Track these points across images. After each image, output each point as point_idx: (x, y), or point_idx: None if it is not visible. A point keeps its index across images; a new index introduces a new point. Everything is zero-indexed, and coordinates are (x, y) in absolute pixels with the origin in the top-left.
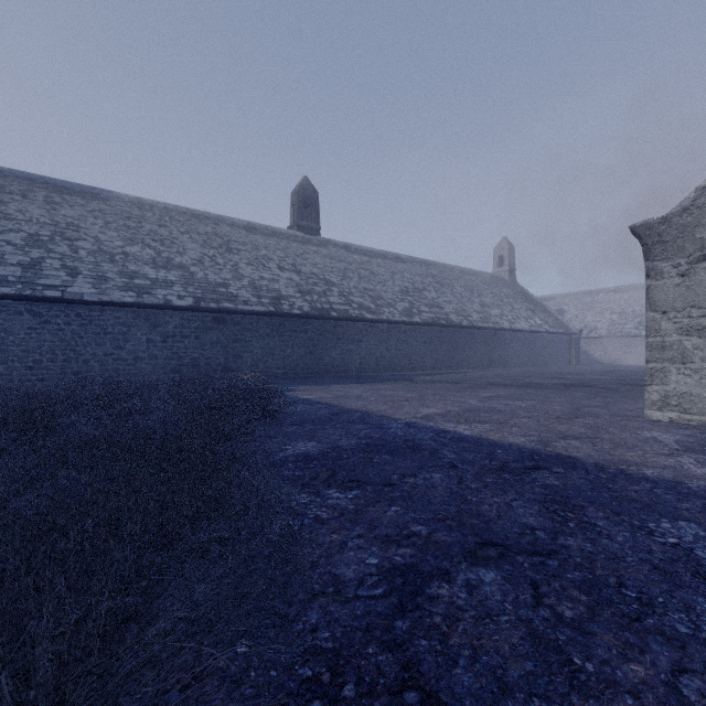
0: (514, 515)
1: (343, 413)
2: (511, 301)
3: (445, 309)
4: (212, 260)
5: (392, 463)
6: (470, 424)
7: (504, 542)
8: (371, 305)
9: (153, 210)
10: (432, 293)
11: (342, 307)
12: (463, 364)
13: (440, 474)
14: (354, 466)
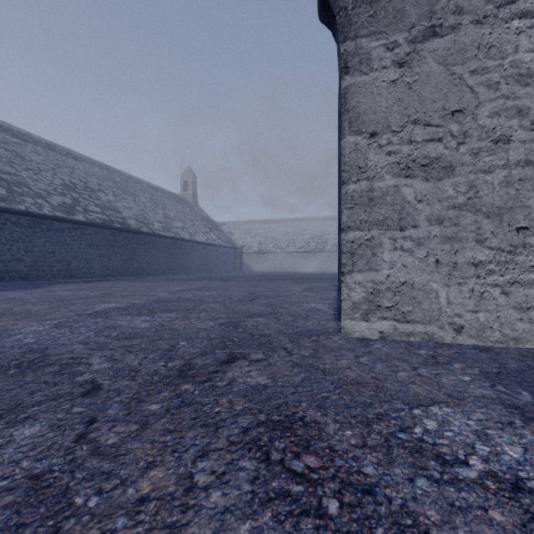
0: None
1: None
2: (193, 218)
3: (122, 213)
4: None
5: None
6: None
7: None
8: None
9: None
10: (110, 197)
11: None
12: (143, 271)
13: None
14: None
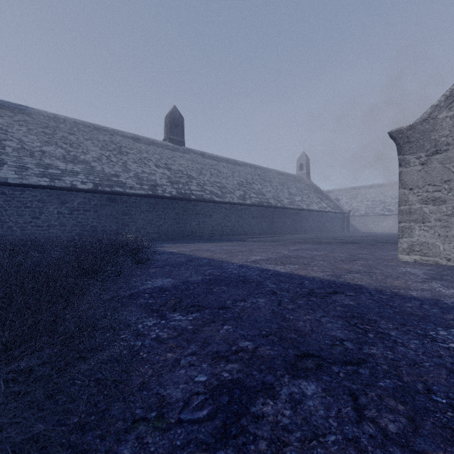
0: (324, 329)
1: (195, 259)
2: (307, 192)
3: (266, 196)
4: (108, 159)
5: (227, 292)
6: (284, 265)
7: (319, 353)
8: (218, 192)
9: (65, 123)
10: (258, 186)
11: (199, 192)
12: (278, 231)
13: (264, 299)
14: (198, 294)
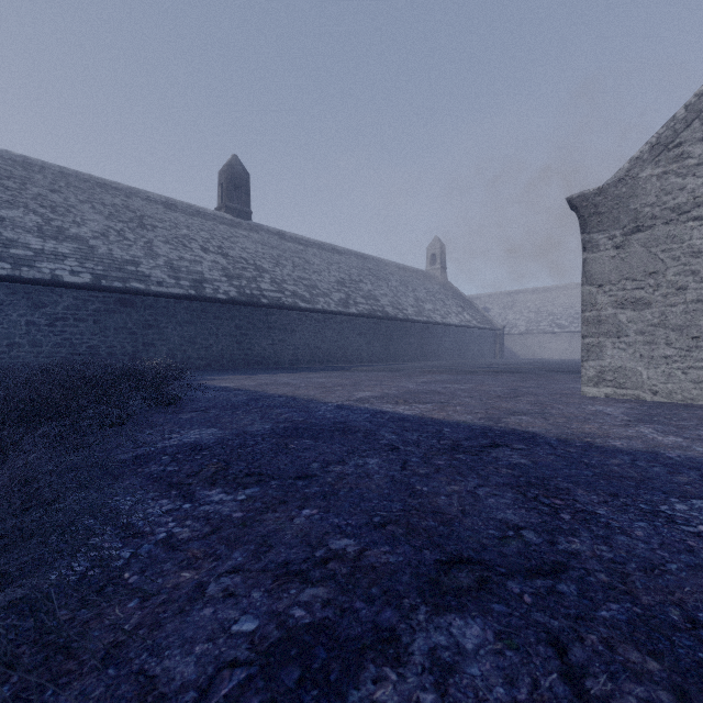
0: (485, 509)
1: (264, 398)
2: (443, 297)
3: (381, 301)
4: (119, 235)
5: (313, 449)
6: (410, 404)
7: (481, 555)
8: (305, 293)
9: (44, 172)
10: (369, 286)
11: (274, 294)
12: (399, 357)
13: (377, 459)
14: (260, 454)
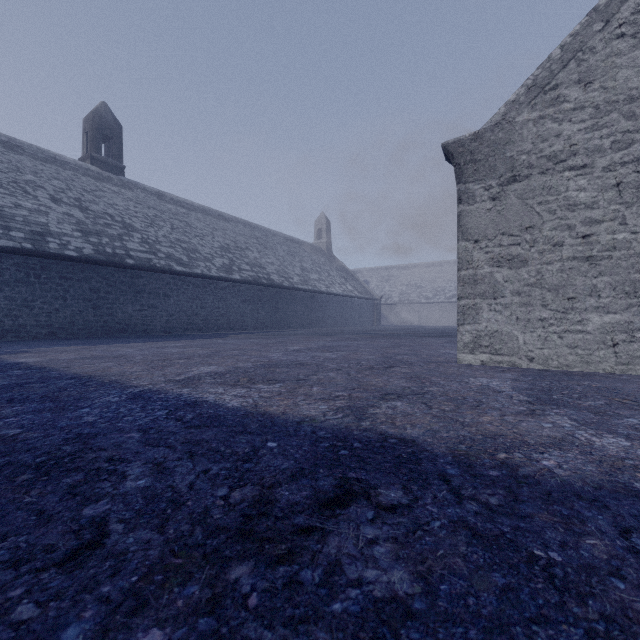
0: None
1: (38, 381)
2: (328, 269)
3: (267, 269)
4: None
5: None
6: (252, 385)
7: None
8: (183, 256)
9: None
10: (255, 254)
11: (143, 255)
12: (285, 324)
13: None
14: None
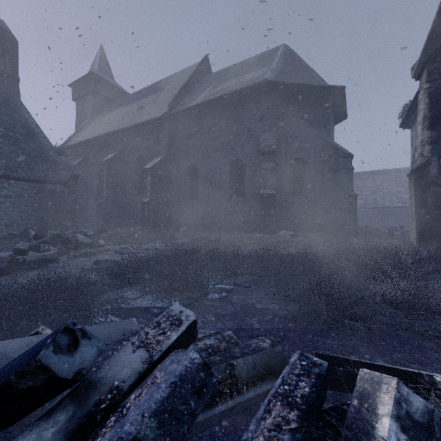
0: None
1: None
2: None
3: None
4: None
5: None
6: None
7: None
8: None
9: (404, 171)
10: None
11: None
12: None
13: None
14: None
